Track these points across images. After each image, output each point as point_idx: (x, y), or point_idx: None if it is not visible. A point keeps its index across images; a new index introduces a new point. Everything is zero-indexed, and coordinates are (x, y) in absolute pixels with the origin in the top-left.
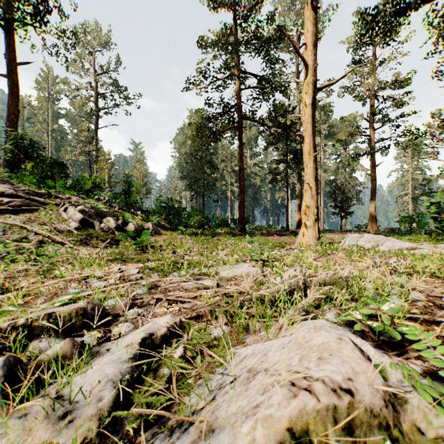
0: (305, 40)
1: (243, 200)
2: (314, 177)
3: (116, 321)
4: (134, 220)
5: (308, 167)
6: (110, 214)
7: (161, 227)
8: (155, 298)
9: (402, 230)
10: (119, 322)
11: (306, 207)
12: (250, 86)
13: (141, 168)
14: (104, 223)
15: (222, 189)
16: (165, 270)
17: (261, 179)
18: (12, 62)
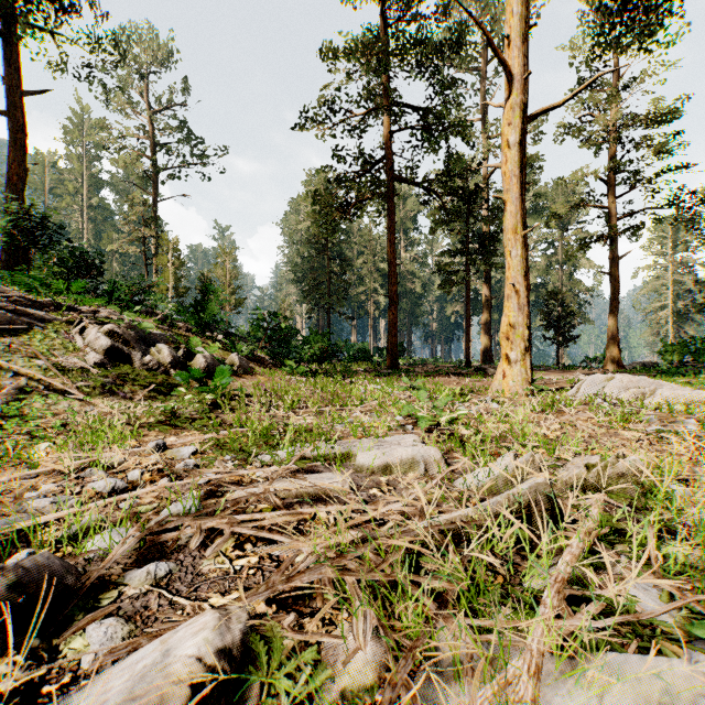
0: (507, 30)
1: (394, 317)
2: (524, 273)
3: (89, 609)
4: (207, 349)
5: (512, 255)
6: (166, 339)
7: (257, 361)
8: (204, 532)
9: (662, 367)
10: (90, 618)
11: (510, 327)
12: (406, 124)
13: (227, 265)
14: (152, 355)
15: (359, 299)
16: (247, 450)
17: (423, 283)
18: (16, 91)
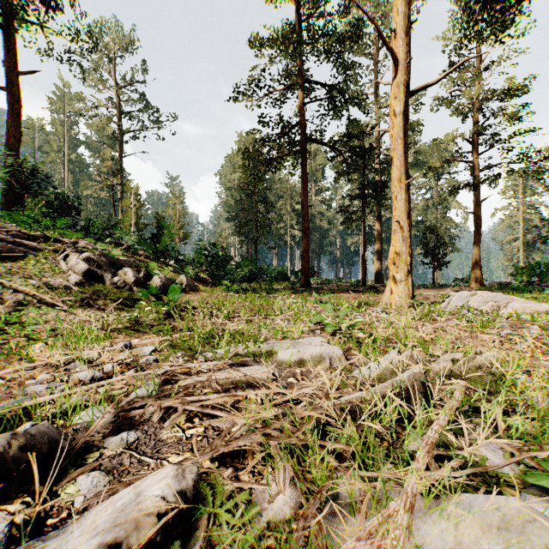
0: (394, 25)
1: (307, 247)
2: (406, 213)
3: (78, 465)
4: (161, 272)
5: (398, 199)
6: (130, 264)
7: (200, 281)
8: (163, 409)
9: (514, 285)
10: (80, 471)
11: (396, 254)
12: (316, 97)
13: (177, 206)
14: (119, 276)
15: (279, 232)
16: (194, 348)
17: (329, 220)
18: (13, 71)
